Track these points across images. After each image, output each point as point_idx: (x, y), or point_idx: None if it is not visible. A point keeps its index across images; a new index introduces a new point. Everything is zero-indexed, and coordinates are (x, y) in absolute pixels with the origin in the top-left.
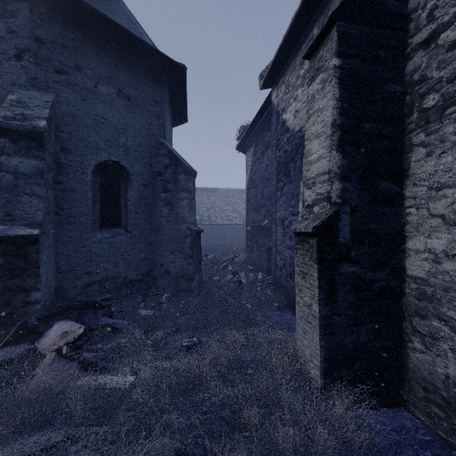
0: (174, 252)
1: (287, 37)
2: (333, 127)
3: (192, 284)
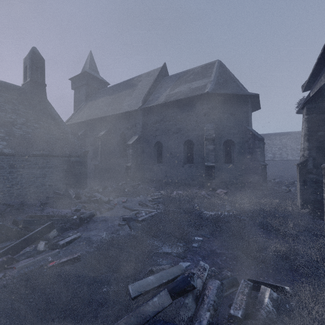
0: (253, 173)
1: (310, 78)
2: (305, 135)
3: (261, 187)
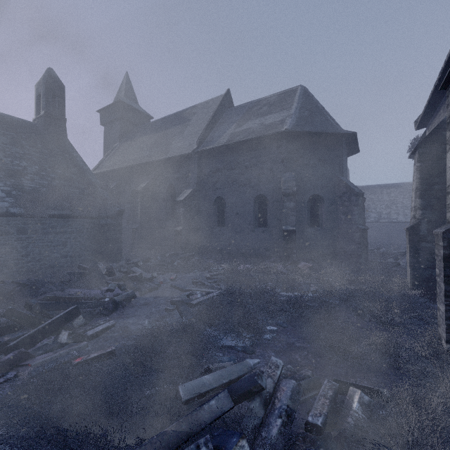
0: (348, 241)
1: (425, 112)
2: (416, 190)
3: (360, 259)
